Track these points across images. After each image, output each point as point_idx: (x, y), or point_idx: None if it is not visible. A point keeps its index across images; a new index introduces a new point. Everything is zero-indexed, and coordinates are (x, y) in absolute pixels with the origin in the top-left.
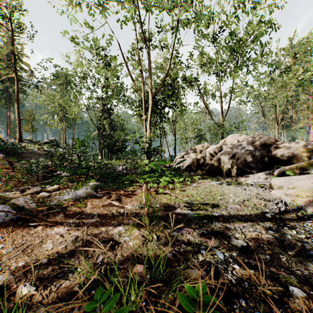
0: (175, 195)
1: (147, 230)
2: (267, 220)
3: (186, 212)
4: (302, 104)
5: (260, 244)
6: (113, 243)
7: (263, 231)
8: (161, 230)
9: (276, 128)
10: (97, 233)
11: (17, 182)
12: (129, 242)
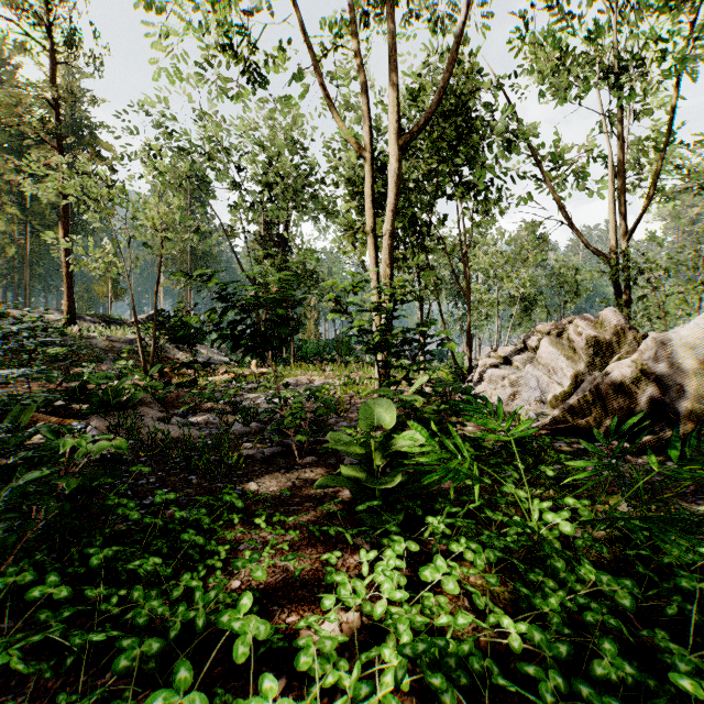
0: None
1: None
2: None
3: None
4: None
5: None
6: None
7: None
8: None
9: None
10: None
11: None
12: None
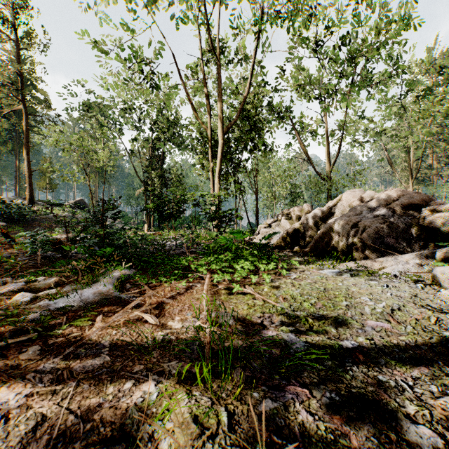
0: (262, 297)
1: (208, 394)
2: None
3: (287, 340)
4: (448, 147)
5: None
6: (120, 448)
7: None
8: (237, 394)
9: (410, 182)
10: (93, 403)
11: None
12: (160, 441)
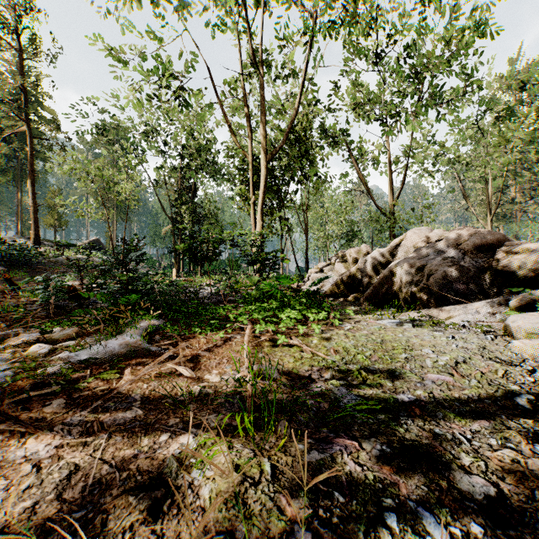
0: (311, 349)
1: (250, 446)
2: (522, 415)
3: (337, 394)
4: (535, 177)
5: (532, 493)
6: (159, 494)
7: (524, 447)
8: (281, 446)
9: (488, 219)
10: (128, 454)
11: (4, 320)
12: (201, 489)
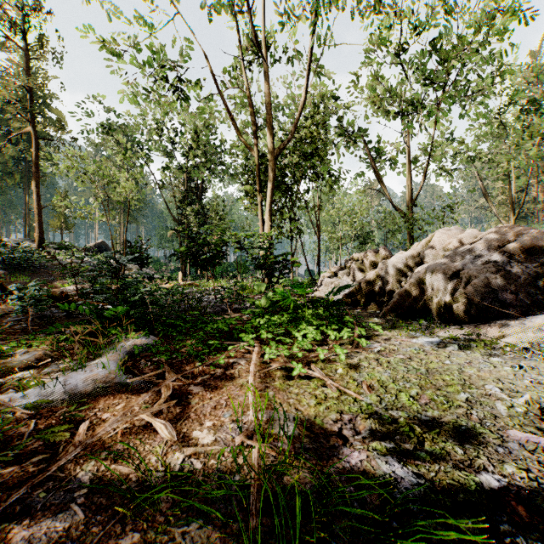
0: (337, 385)
1: None
2: None
3: (387, 471)
4: None
5: None
6: None
7: None
8: None
9: (511, 219)
10: None
11: None
12: None
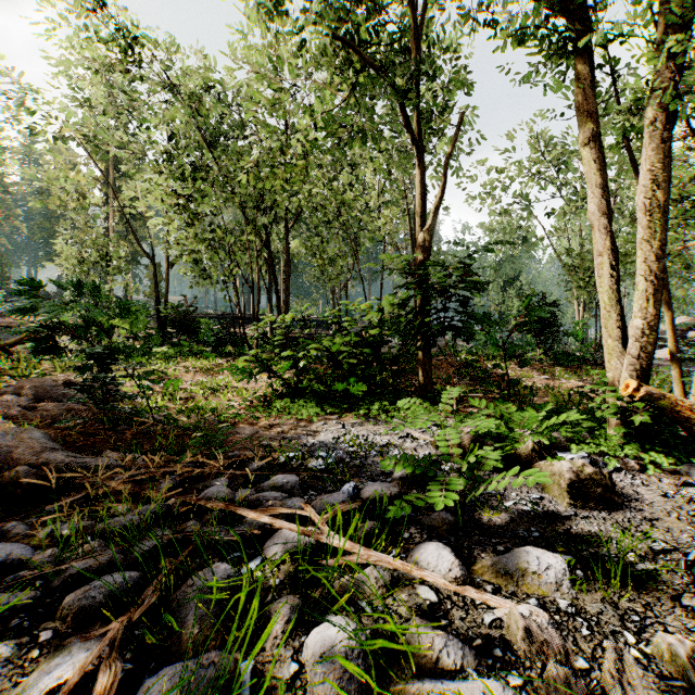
0: None
1: None
2: None
3: None
4: None
5: None
6: None
7: None
8: None
9: None
10: None
11: None
12: None
